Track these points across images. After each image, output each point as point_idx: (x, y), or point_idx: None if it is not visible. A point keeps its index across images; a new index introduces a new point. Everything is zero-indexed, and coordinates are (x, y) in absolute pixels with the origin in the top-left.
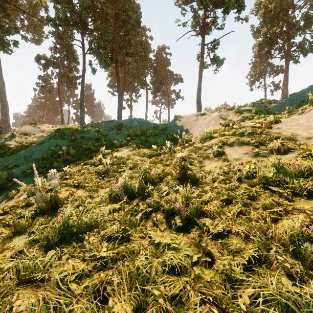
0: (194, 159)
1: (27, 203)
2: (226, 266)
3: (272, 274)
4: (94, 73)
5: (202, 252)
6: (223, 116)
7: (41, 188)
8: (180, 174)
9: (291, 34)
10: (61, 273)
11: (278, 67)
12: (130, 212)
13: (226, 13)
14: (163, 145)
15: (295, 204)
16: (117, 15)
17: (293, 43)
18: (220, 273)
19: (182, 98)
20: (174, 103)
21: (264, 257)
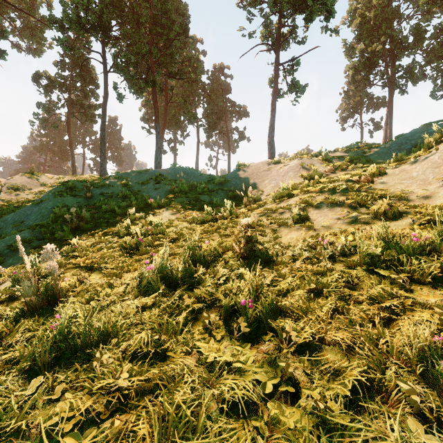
0: (266, 226)
1: (10, 295)
2: (321, 404)
3: (391, 412)
4: (121, 101)
5: (281, 376)
6: (305, 165)
7: (31, 273)
8: (246, 249)
9: (396, 54)
10: (51, 421)
11: (379, 99)
12: (170, 311)
13: (309, 21)
14: (220, 206)
15: (415, 295)
16: (155, 18)
17: (399, 67)
18: (310, 413)
19: (247, 139)
20: (237, 146)
21: (378, 385)
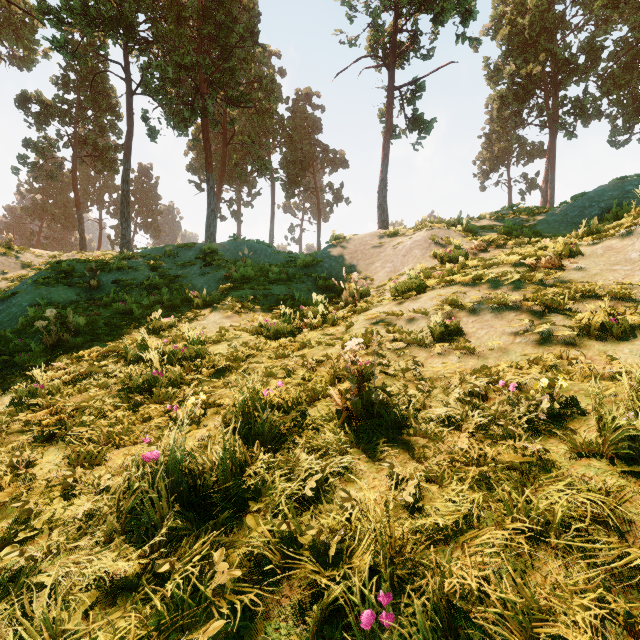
0: (385, 344)
1: None
2: None
3: None
4: (154, 139)
5: None
6: (438, 239)
7: None
8: (356, 403)
9: (560, 80)
10: None
11: (534, 146)
12: (171, 611)
13: (440, 23)
14: (306, 303)
15: None
16: (205, 12)
17: (564, 98)
18: None
19: (346, 200)
20: (331, 211)
21: None
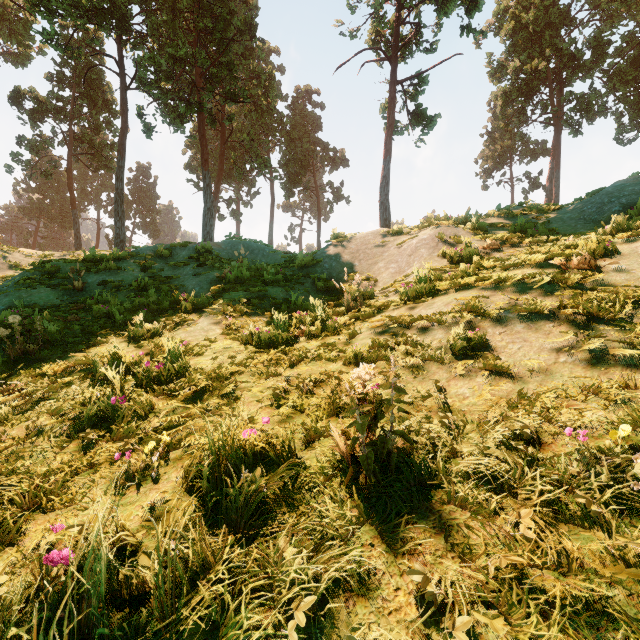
0: (396, 359)
1: None
2: None
3: None
4: (150, 135)
5: None
6: (447, 238)
7: None
8: (366, 457)
9: (566, 76)
10: None
11: (537, 144)
12: None
13: (444, 14)
14: (304, 308)
15: None
16: (201, 3)
17: (570, 95)
18: None
19: (346, 199)
20: (331, 210)
21: None
